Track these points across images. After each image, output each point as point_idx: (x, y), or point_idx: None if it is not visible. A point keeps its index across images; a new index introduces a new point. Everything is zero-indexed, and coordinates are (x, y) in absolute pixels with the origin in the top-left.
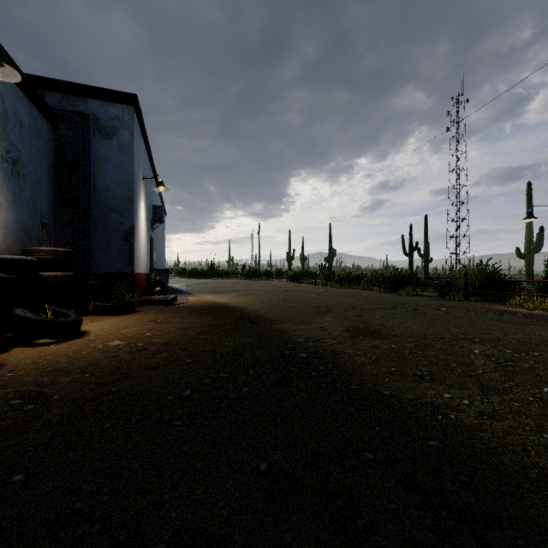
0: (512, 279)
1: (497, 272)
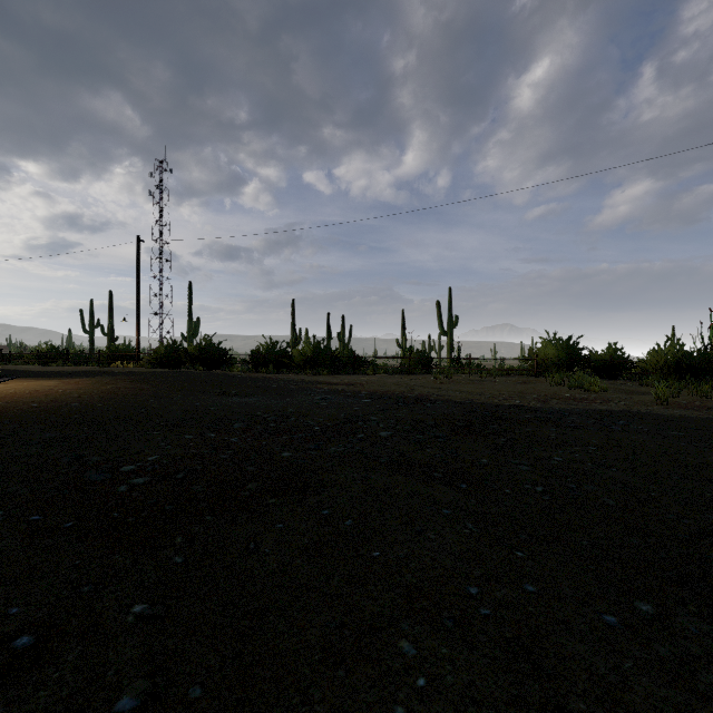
0: (121, 353)
1: (122, 350)
